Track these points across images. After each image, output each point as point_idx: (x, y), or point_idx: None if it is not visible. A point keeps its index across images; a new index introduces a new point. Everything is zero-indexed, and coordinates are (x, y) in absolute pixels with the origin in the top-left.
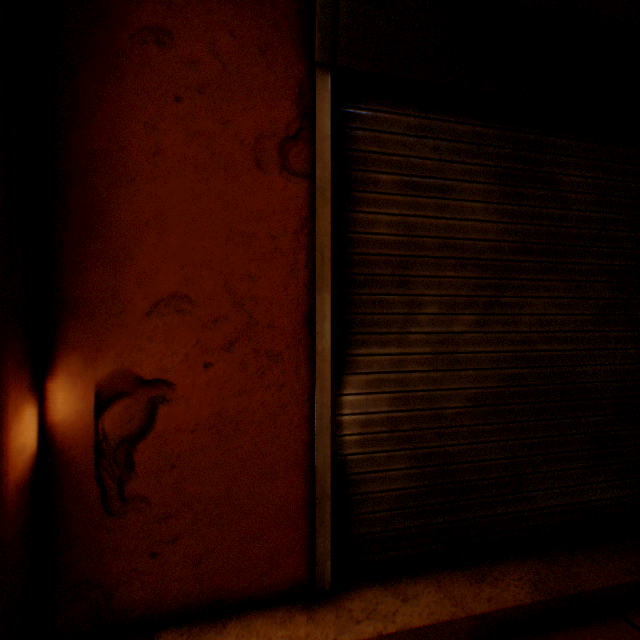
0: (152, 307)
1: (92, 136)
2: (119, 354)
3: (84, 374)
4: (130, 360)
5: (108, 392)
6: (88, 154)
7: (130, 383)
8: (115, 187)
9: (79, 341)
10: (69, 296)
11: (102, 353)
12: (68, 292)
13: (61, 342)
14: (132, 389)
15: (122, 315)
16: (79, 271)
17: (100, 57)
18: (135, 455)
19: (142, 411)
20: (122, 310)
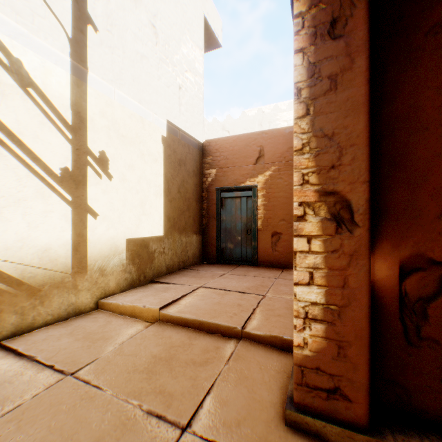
0: (440, 212)
1: (395, 107)
2: (414, 243)
3: (390, 254)
4: (422, 247)
5: (406, 266)
6: (392, 119)
7: (422, 262)
8: (411, 135)
9: (386, 233)
10: (380, 206)
11: (402, 241)
12: (379, 204)
13: (375, 234)
14: (424, 266)
15: (416, 217)
16: (386, 191)
17: (400, 56)
18: (426, 310)
19: (432, 282)
20: (416, 214)
